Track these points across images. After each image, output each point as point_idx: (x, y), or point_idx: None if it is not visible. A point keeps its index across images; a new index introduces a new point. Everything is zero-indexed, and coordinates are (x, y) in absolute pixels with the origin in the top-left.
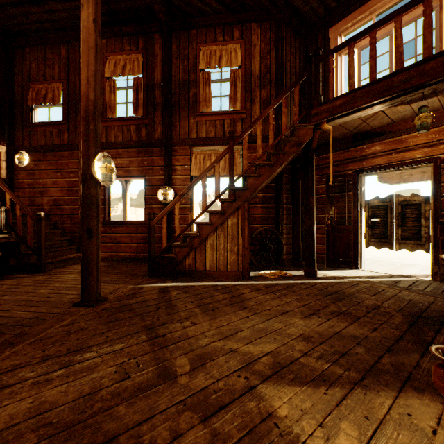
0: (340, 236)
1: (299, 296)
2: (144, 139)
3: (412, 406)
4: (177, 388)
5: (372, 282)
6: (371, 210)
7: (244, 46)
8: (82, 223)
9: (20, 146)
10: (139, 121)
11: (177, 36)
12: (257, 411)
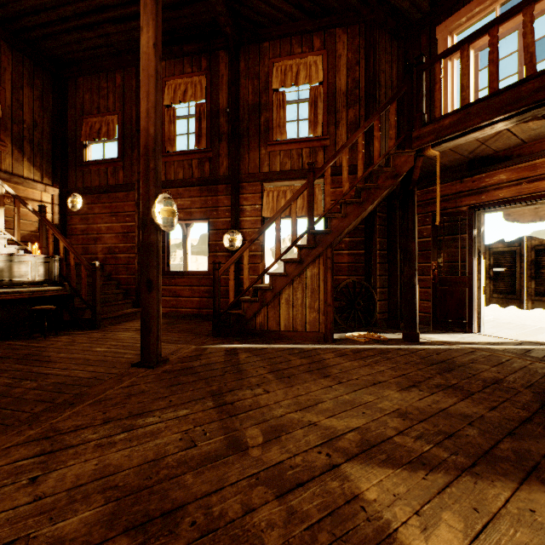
0: (450, 291)
1: (395, 364)
2: (208, 176)
3: (537, 502)
4: (248, 461)
5: (494, 350)
6: (493, 257)
7: (327, 58)
8: (141, 273)
9: (73, 188)
10: (202, 155)
11: (245, 51)
12: (341, 492)
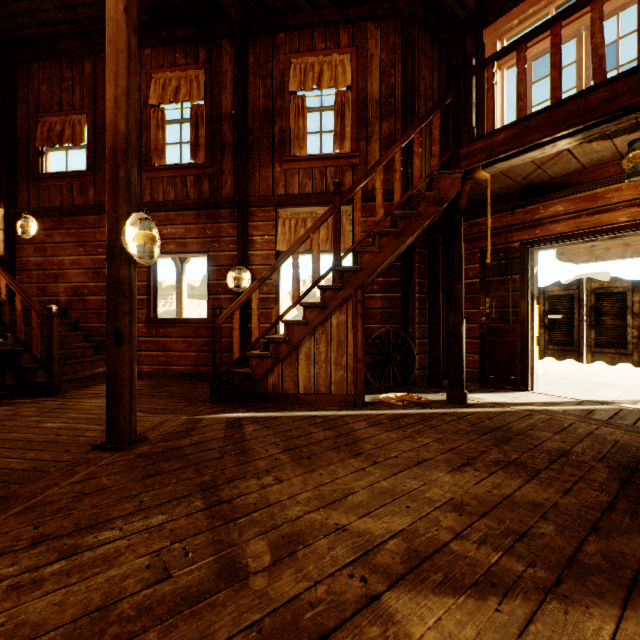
0: (501, 342)
1: (442, 435)
2: (207, 197)
3: None
4: (247, 599)
5: (553, 412)
6: (548, 302)
7: (356, 57)
8: (107, 321)
9: (24, 208)
10: (200, 170)
11: (255, 43)
12: None
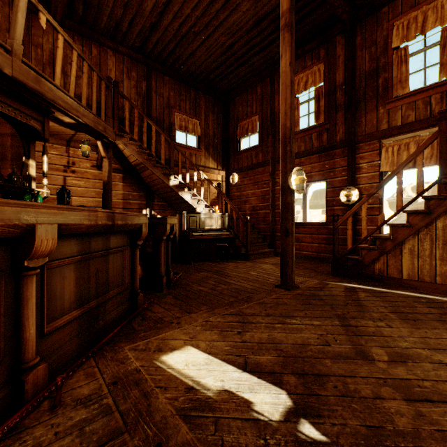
0: None
1: None
2: (325, 144)
3: None
4: (375, 368)
5: None
6: None
7: None
8: (281, 224)
9: (232, 170)
10: (320, 128)
11: (362, 26)
12: None
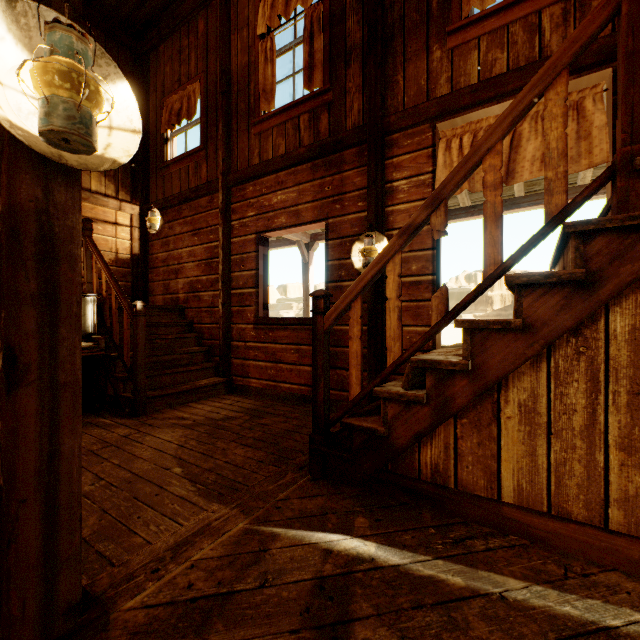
0: None
1: None
2: (325, 138)
3: None
4: None
5: None
6: None
7: None
8: None
9: (153, 202)
10: (316, 101)
11: None
12: None
